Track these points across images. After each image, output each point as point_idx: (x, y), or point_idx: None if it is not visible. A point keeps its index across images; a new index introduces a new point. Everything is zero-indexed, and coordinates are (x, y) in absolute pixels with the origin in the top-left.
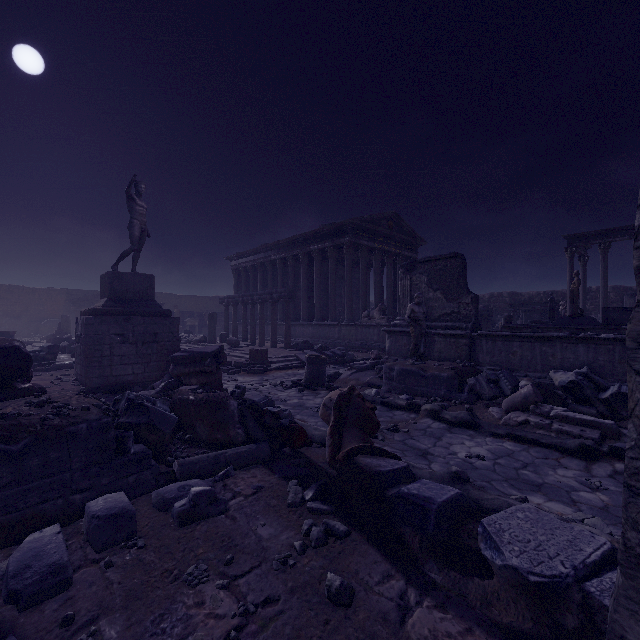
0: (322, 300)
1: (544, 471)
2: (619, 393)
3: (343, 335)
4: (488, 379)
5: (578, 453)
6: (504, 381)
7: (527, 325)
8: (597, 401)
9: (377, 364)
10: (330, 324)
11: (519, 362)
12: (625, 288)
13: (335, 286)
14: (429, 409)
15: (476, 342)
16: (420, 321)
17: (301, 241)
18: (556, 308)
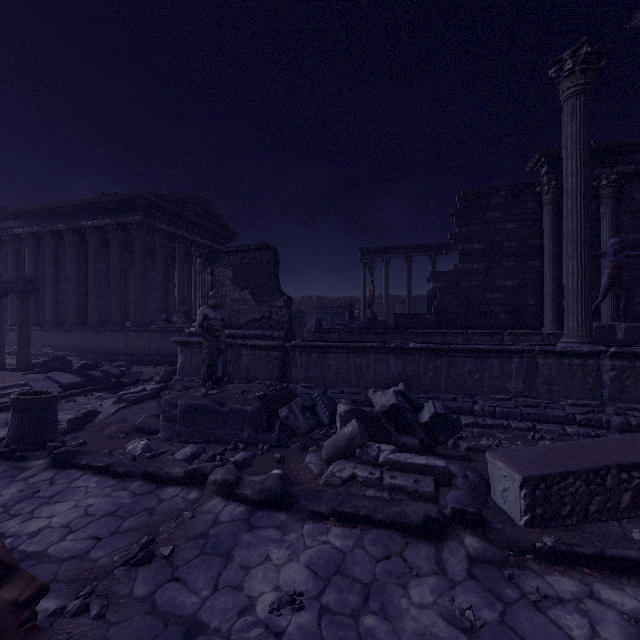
0: (104, 296)
1: (395, 603)
2: (436, 414)
3: (131, 344)
4: (304, 407)
5: (423, 531)
6: (321, 406)
7: (336, 329)
8: (418, 426)
9: (164, 389)
10: (112, 329)
11: (335, 377)
12: (396, 296)
13: (120, 278)
14: (220, 481)
15: (290, 354)
16: (217, 331)
17: (66, 212)
18: (353, 311)
